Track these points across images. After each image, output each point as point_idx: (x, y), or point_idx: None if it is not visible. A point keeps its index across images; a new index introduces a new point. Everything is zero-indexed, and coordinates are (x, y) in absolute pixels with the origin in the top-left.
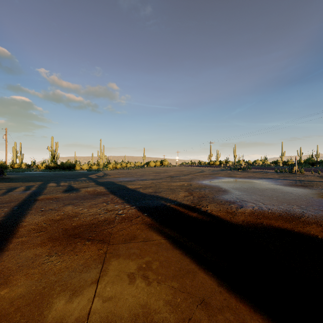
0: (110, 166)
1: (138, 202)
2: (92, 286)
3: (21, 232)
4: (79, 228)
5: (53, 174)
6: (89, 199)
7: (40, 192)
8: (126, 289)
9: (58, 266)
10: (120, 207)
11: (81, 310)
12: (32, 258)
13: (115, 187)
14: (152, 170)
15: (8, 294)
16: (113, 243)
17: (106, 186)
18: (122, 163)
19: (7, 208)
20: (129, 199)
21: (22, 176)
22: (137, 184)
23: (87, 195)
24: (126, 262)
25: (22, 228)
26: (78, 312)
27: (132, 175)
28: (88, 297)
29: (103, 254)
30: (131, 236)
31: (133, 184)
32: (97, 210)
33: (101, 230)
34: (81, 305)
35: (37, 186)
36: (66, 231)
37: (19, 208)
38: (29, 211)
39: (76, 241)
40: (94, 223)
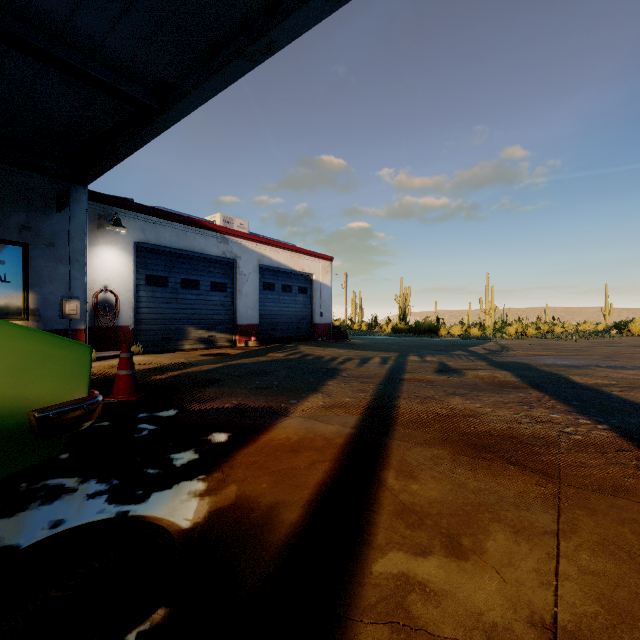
0: (509, 330)
1: (612, 418)
2: (546, 538)
3: (401, 420)
4: (486, 437)
5: (407, 342)
6: (488, 392)
7: (402, 368)
8: (632, 577)
9: (474, 483)
10: (564, 418)
11: (538, 562)
12: (428, 460)
13: (537, 377)
14: (638, 344)
15: (421, 492)
16: (567, 485)
17: (515, 372)
18: (539, 324)
19: (372, 385)
20: (585, 406)
21: (369, 343)
22: (598, 376)
23: (479, 384)
24: (614, 529)
25: (401, 415)
26: (533, 563)
27: (576, 353)
28: (544, 549)
29: (552, 495)
30: (614, 486)
31: (586, 376)
32: (512, 415)
33: (532, 453)
34: (535, 555)
35: (393, 359)
36: (467, 437)
37: (386, 387)
38: (400, 393)
39: (488, 458)
40: (513, 437)
